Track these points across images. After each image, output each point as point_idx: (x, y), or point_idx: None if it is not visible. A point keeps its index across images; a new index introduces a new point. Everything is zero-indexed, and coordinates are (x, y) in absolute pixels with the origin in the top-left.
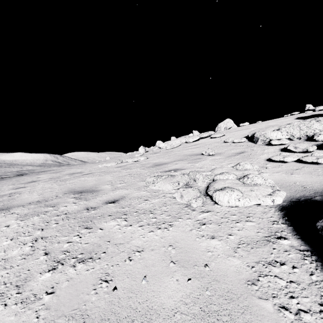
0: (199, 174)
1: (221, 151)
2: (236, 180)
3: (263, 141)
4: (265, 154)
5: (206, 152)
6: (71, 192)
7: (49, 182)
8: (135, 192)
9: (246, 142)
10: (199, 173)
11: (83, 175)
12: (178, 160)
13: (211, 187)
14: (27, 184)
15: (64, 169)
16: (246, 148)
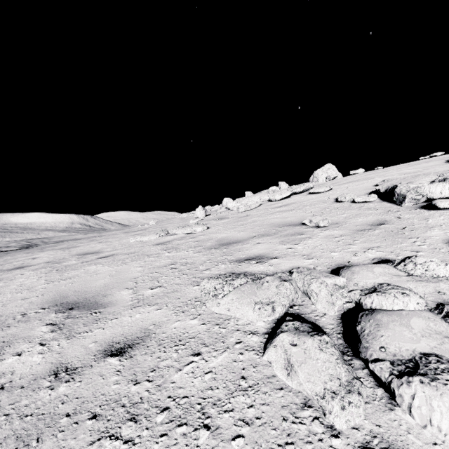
0: (318, 282)
1: (337, 218)
2: (439, 321)
3: (414, 200)
4: (434, 228)
5: (311, 221)
6: (55, 305)
7: (40, 272)
8: (175, 317)
9: (378, 202)
10: (317, 280)
11: (97, 259)
12: (261, 236)
13: (372, 342)
14: (5, 274)
15: (82, 243)
16: (383, 213)
